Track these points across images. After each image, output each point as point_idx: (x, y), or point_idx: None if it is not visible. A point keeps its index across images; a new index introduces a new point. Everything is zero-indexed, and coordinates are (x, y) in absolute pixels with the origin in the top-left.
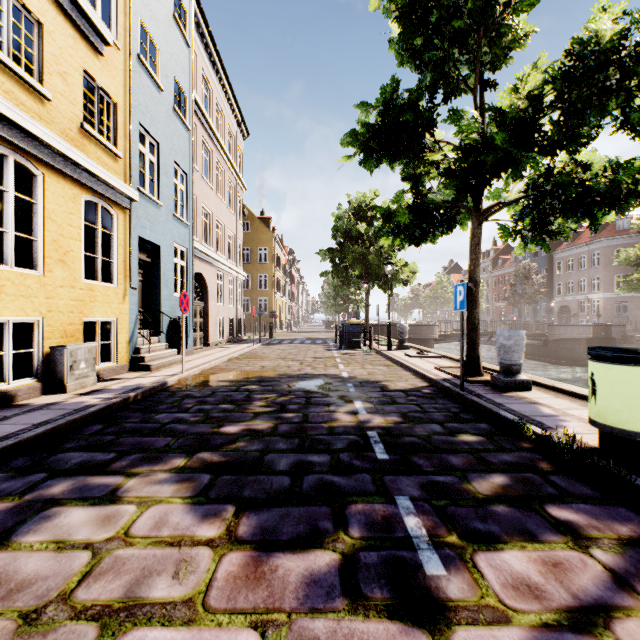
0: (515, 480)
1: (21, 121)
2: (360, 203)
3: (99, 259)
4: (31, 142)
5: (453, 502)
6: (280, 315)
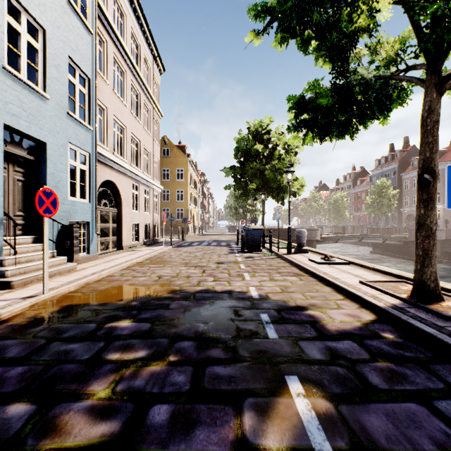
0: None
1: None
2: (257, 128)
3: None
4: None
5: None
6: (194, 221)
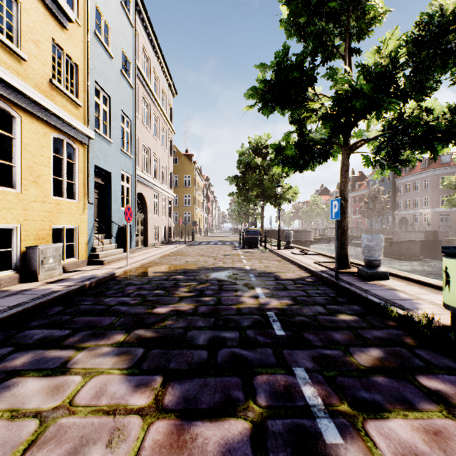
0: (388, 353)
1: (2, 75)
2: (257, 143)
3: (64, 181)
4: (11, 91)
5: (341, 373)
6: (199, 224)
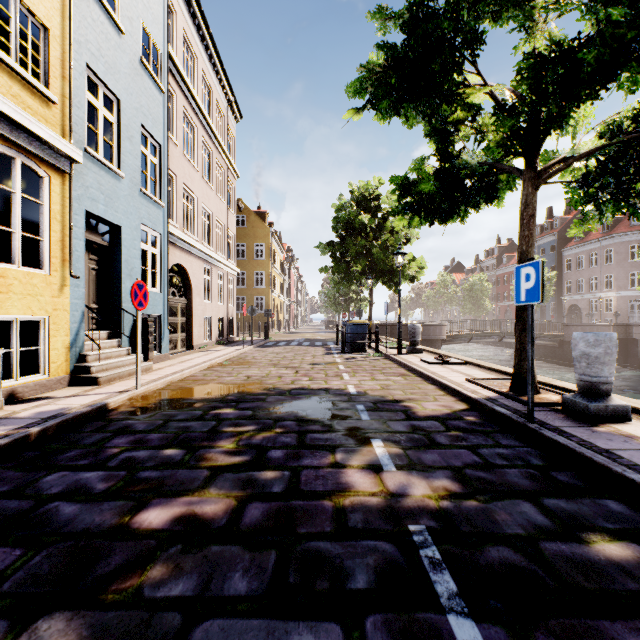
0: None
1: None
2: (363, 192)
3: (17, 235)
4: None
5: None
6: (278, 315)
